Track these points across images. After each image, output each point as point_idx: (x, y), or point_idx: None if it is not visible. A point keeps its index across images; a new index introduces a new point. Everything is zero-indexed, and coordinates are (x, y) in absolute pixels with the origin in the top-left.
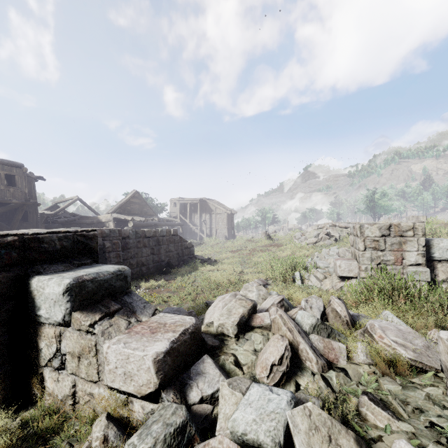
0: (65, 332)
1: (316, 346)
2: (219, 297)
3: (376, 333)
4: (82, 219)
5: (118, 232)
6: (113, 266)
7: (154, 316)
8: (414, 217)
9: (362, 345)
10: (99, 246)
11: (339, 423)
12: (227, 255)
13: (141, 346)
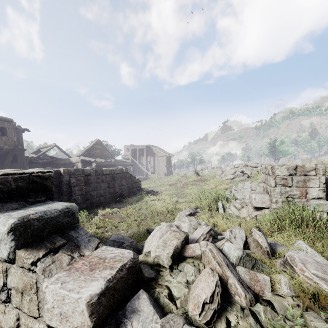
0: (10, 268)
1: (243, 278)
2: (157, 227)
3: (297, 266)
4: (57, 160)
5: (81, 170)
6: (62, 203)
7: (96, 250)
8: (307, 159)
9: (285, 278)
10: (66, 181)
11: None
12: (166, 187)
13: (77, 287)
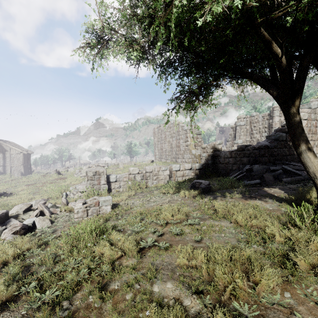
0: None
1: (51, 210)
2: (16, 206)
3: (69, 204)
4: None
5: None
6: None
7: None
8: (130, 162)
9: (64, 207)
10: None
11: (47, 218)
12: (23, 188)
13: None
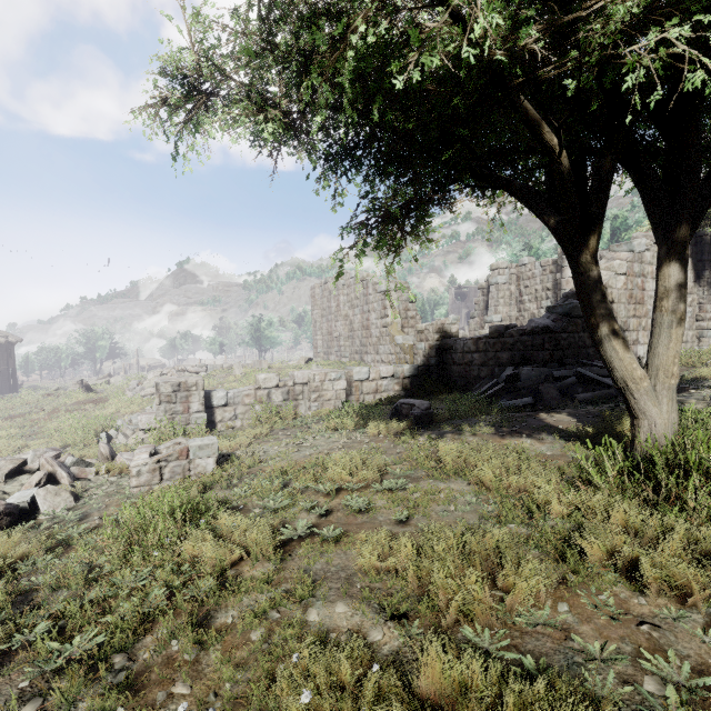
0: None
1: (74, 472)
2: None
3: (118, 457)
4: None
5: None
6: None
7: None
8: (259, 361)
9: (105, 465)
10: None
11: (64, 489)
12: None
13: None
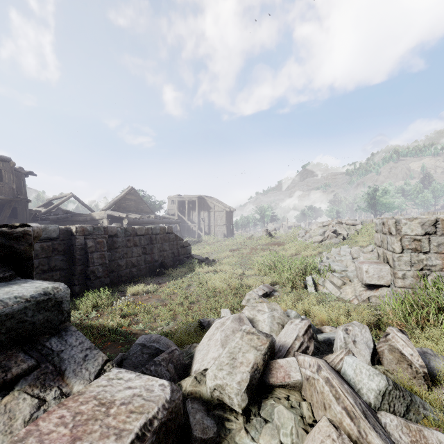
0: None
1: (398, 441)
2: (216, 322)
3: None
4: (75, 216)
5: (103, 229)
6: (40, 284)
7: (98, 379)
8: (429, 213)
9: None
10: (79, 245)
11: None
12: (226, 254)
13: None
